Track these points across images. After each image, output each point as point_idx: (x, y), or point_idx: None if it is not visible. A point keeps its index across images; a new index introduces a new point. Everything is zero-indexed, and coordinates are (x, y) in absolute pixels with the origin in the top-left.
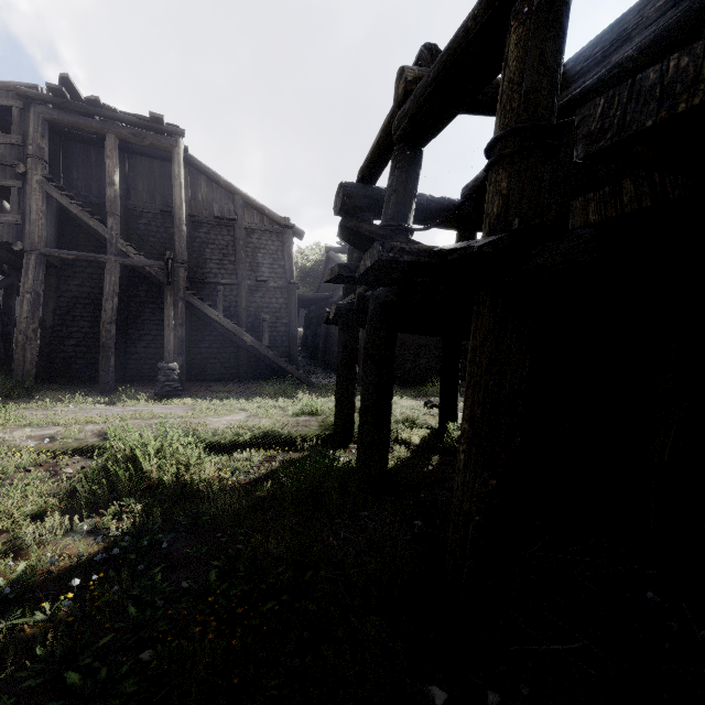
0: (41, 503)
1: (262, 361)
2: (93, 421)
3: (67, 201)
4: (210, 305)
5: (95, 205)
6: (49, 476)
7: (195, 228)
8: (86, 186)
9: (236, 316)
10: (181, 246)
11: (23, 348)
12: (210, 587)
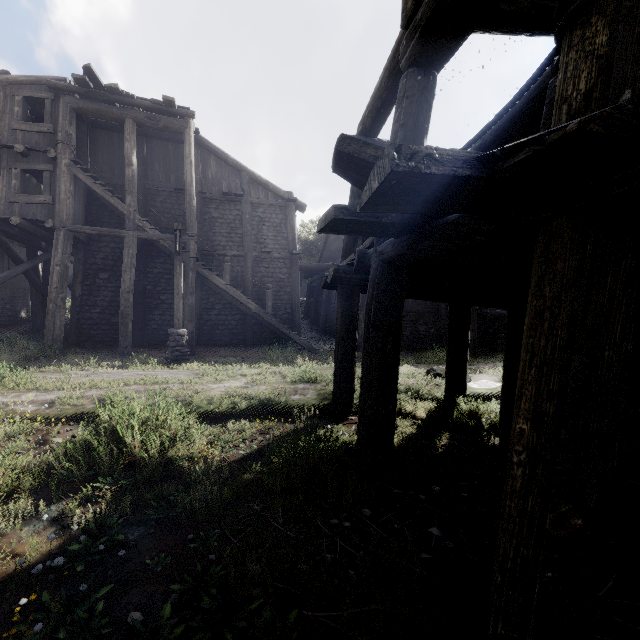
0: (17, 479)
1: (267, 328)
2: (97, 386)
3: (91, 181)
4: (218, 275)
5: (115, 184)
6: (35, 446)
7: (205, 204)
8: (110, 169)
9: (242, 285)
10: (191, 220)
11: (53, 315)
12: (161, 630)
